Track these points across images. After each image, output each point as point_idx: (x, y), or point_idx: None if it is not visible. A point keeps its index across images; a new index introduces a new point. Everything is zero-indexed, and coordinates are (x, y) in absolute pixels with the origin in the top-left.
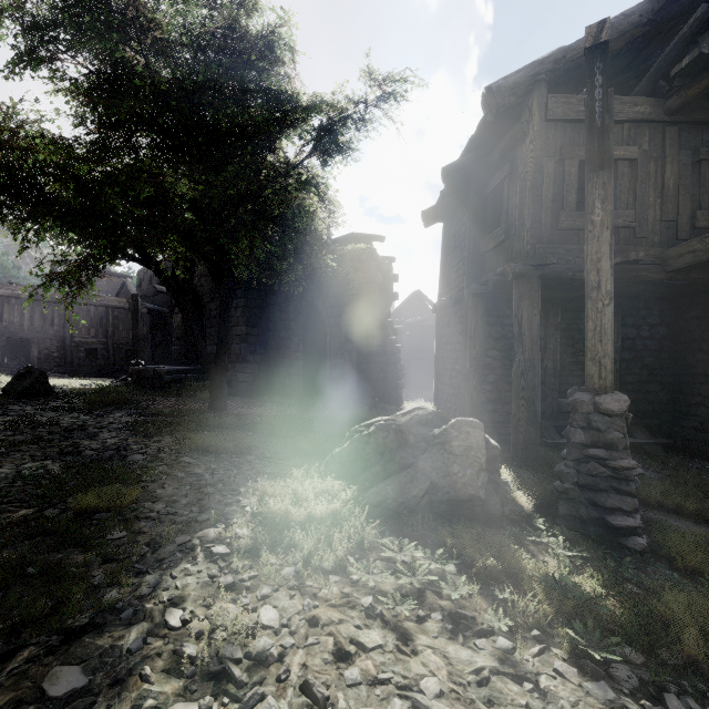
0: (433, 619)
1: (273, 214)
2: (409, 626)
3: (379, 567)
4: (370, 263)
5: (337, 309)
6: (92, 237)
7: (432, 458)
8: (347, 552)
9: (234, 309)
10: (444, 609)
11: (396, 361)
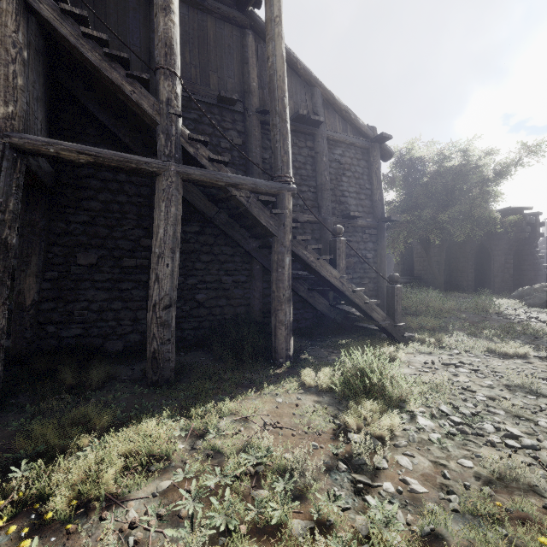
0: (540, 313)
1: (475, 218)
2: (534, 312)
3: (527, 310)
4: (522, 222)
5: (498, 247)
6: (413, 235)
7: (546, 295)
8: (518, 306)
9: (432, 249)
10: (543, 313)
11: (541, 274)
